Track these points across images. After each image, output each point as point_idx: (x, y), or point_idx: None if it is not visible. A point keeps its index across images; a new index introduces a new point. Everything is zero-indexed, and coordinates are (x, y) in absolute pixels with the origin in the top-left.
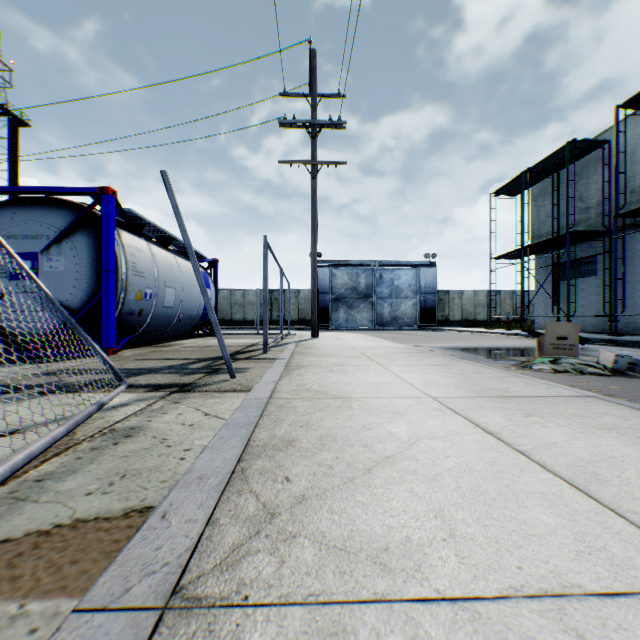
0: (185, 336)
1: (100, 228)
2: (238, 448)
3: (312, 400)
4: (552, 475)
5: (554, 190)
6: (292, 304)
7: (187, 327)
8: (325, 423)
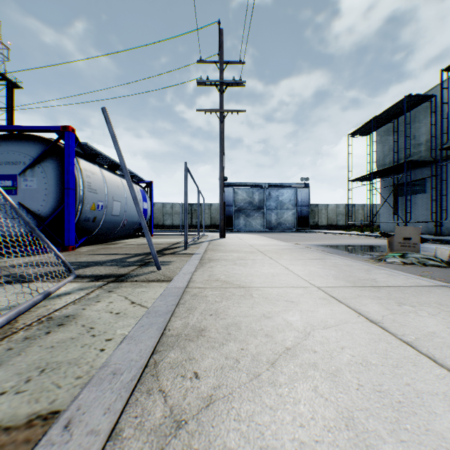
0: (129, 236)
1: (63, 157)
2: (154, 338)
3: (220, 289)
4: (446, 371)
5: (394, 131)
6: (206, 213)
7: (130, 230)
8: (231, 311)
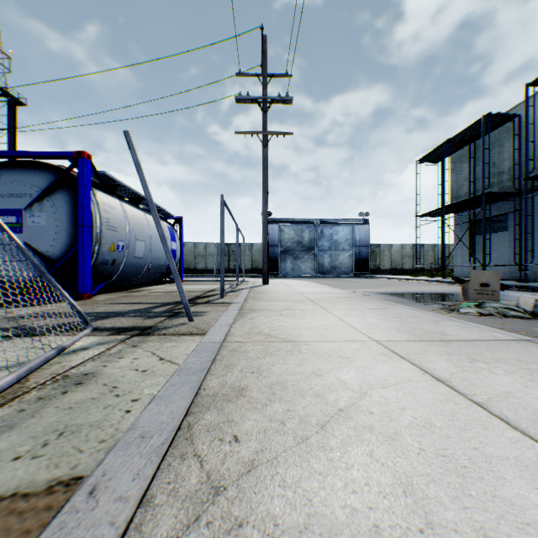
0: (154, 283)
1: (77, 188)
2: (187, 398)
3: (263, 344)
4: (520, 433)
5: (471, 157)
6: (246, 255)
7: (156, 275)
8: (275, 369)
